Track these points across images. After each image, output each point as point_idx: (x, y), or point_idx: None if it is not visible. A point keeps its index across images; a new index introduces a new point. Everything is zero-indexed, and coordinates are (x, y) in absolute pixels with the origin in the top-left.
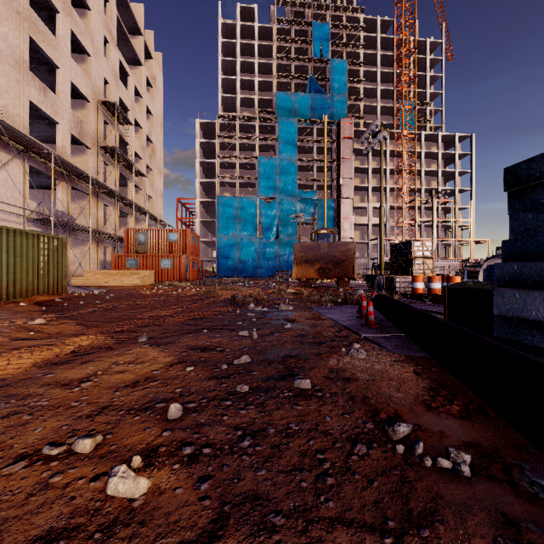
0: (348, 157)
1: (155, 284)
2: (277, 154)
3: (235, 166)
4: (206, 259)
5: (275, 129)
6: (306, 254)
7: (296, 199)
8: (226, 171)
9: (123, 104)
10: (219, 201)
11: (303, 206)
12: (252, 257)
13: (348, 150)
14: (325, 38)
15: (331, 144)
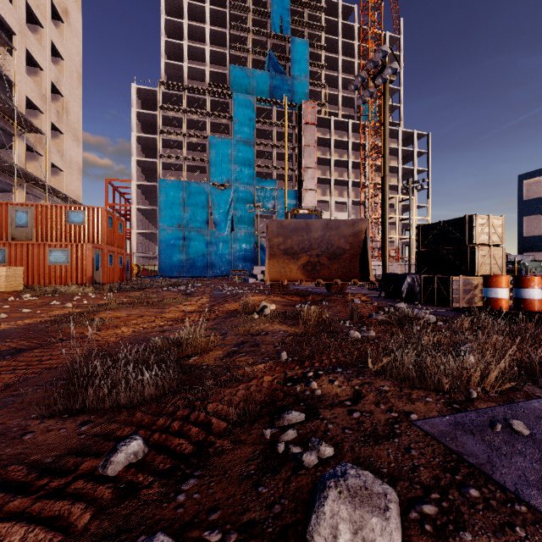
0: (310, 145)
1: (25, 290)
2: (232, 135)
3: (182, 145)
4: (145, 255)
5: (230, 106)
6: (286, 240)
7: (253, 187)
8: (171, 151)
9: (3, 21)
10: (161, 184)
11: (261, 197)
12: (202, 254)
13: (310, 136)
14: (286, 13)
15: (292, 129)
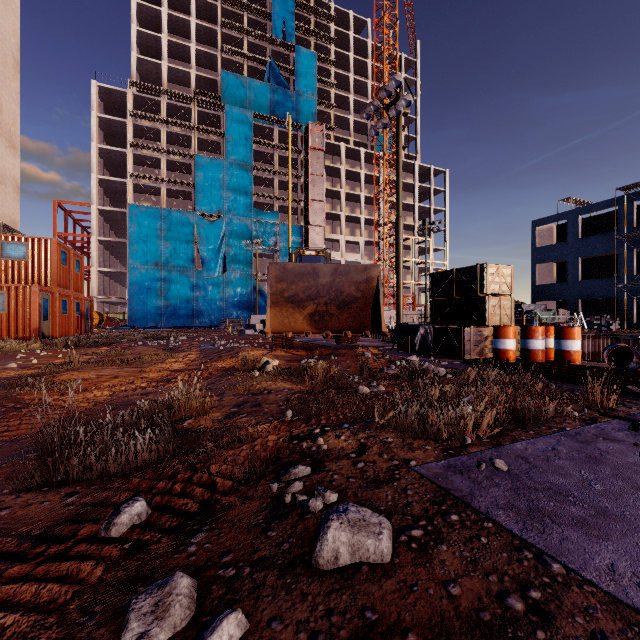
0: (318, 174)
1: None
2: (224, 156)
3: (160, 164)
4: (110, 300)
5: (222, 121)
6: (290, 286)
7: (251, 220)
8: (145, 170)
9: None
10: (132, 211)
11: (260, 232)
12: (186, 299)
13: (318, 164)
14: (289, 17)
15: (297, 154)
